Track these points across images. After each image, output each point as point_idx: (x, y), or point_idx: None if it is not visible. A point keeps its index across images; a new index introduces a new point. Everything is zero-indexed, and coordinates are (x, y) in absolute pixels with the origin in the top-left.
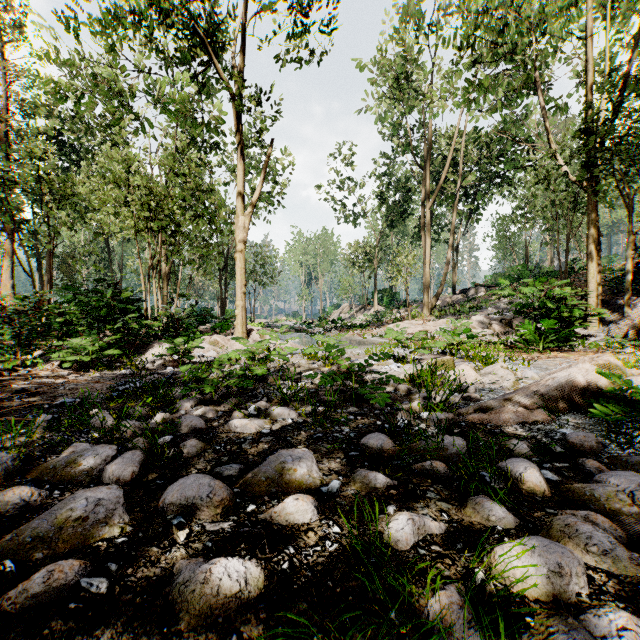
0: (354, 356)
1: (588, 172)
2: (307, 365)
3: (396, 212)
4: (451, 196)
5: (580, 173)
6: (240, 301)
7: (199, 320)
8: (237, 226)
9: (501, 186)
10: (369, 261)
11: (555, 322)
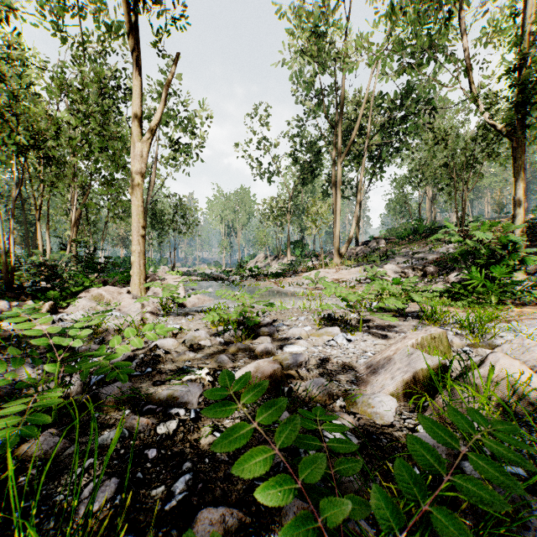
0: (276, 315)
1: (516, 114)
2: (207, 339)
3: (307, 170)
4: (357, 156)
5: (508, 114)
6: (137, 245)
7: (92, 268)
8: (133, 155)
9: (398, 150)
10: (282, 215)
11: (504, 271)
